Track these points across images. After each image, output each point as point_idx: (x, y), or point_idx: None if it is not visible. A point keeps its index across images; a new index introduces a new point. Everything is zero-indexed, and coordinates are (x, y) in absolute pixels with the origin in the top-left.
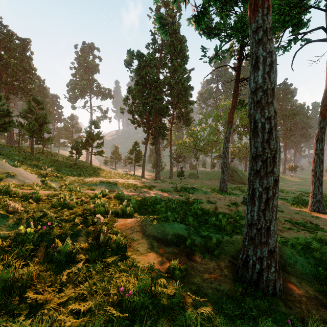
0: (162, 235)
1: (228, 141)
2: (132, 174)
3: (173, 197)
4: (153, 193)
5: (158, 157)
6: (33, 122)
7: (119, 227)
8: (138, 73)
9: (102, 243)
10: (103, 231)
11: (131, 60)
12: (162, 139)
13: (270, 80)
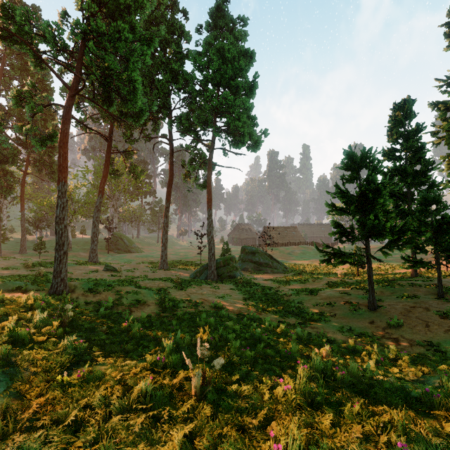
0: (5, 288)
1: (99, 210)
2: None
3: (22, 273)
4: None
5: None
6: None
7: None
8: None
9: None
10: None
11: None
12: (5, 198)
13: (63, 214)
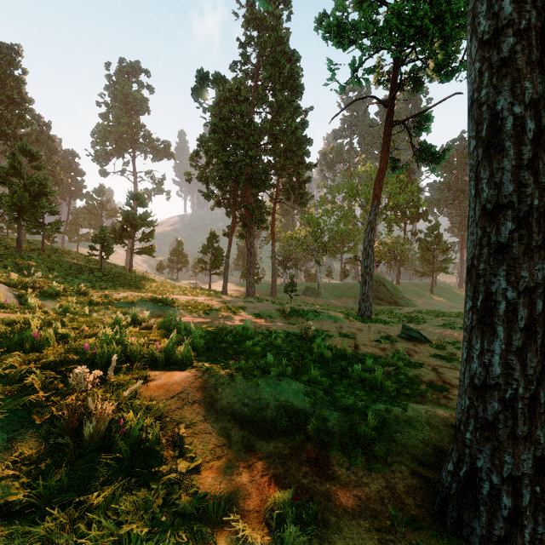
0: (253, 410)
1: (373, 229)
2: (205, 289)
3: (278, 327)
4: (241, 320)
5: (252, 259)
6: (21, 191)
7: (152, 394)
8: (216, 110)
9: (93, 443)
10: (96, 410)
11: (204, 89)
12: (258, 228)
13: (536, 4)
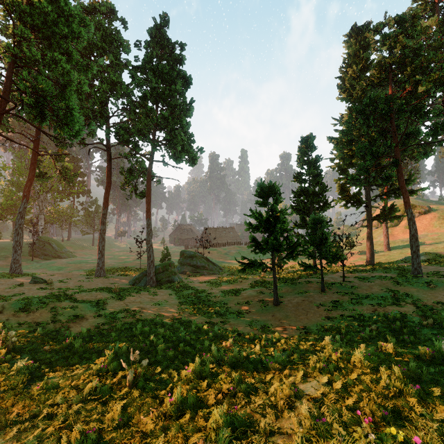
0: None
1: (23, 217)
2: None
3: None
4: None
5: None
6: None
7: None
8: None
9: None
10: None
11: None
12: None
13: None
